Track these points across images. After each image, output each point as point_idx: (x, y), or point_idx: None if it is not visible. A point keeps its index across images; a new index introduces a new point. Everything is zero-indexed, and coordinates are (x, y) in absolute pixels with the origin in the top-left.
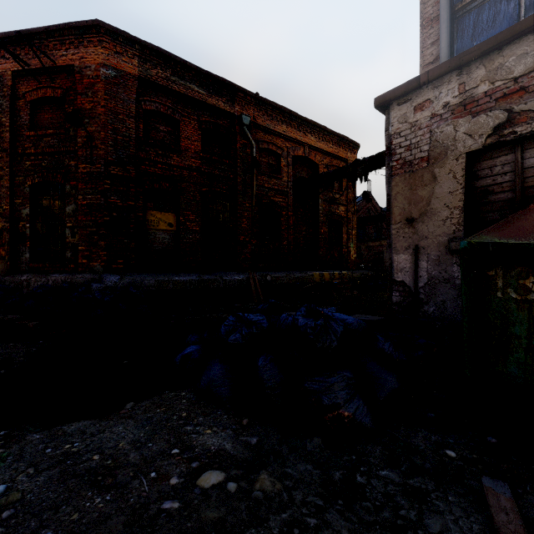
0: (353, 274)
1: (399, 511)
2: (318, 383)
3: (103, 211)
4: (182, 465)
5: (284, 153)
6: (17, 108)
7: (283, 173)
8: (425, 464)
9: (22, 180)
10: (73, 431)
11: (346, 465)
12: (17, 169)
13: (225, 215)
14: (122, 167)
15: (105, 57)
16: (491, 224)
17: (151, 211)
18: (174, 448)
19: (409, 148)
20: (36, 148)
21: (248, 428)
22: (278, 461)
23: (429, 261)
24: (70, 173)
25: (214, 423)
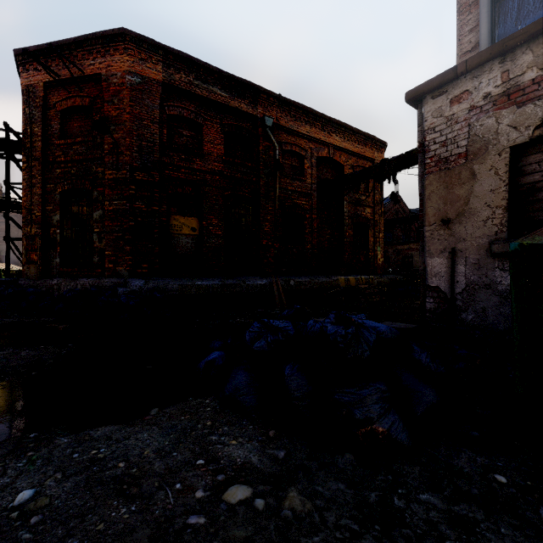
0: (380, 279)
1: (444, 541)
2: (349, 395)
3: (129, 216)
4: (207, 478)
5: (307, 154)
6: (49, 118)
7: (306, 175)
8: (472, 489)
9: (52, 187)
10: (99, 436)
11: (382, 485)
12: (49, 177)
13: (248, 219)
14: (146, 172)
15: (130, 64)
16: (540, 224)
17: (174, 216)
18: (199, 458)
19: (444, 144)
20: (65, 156)
21: (274, 440)
22: (307, 478)
23: (467, 265)
24: (97, 179)
25: (239, 433)
